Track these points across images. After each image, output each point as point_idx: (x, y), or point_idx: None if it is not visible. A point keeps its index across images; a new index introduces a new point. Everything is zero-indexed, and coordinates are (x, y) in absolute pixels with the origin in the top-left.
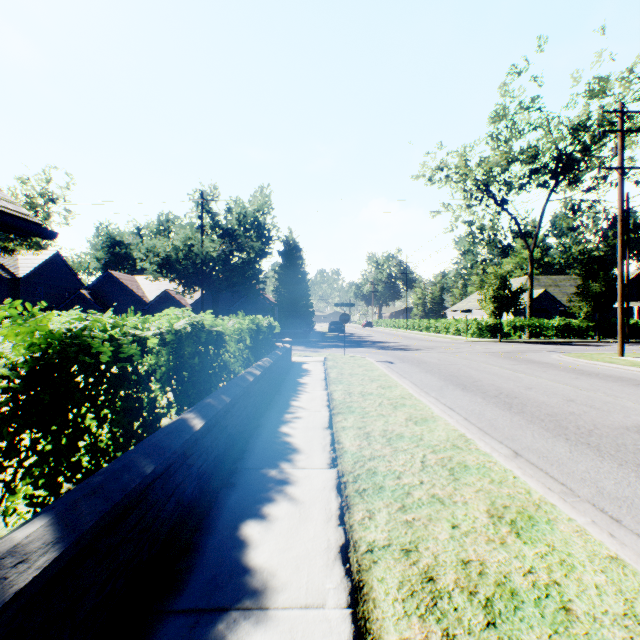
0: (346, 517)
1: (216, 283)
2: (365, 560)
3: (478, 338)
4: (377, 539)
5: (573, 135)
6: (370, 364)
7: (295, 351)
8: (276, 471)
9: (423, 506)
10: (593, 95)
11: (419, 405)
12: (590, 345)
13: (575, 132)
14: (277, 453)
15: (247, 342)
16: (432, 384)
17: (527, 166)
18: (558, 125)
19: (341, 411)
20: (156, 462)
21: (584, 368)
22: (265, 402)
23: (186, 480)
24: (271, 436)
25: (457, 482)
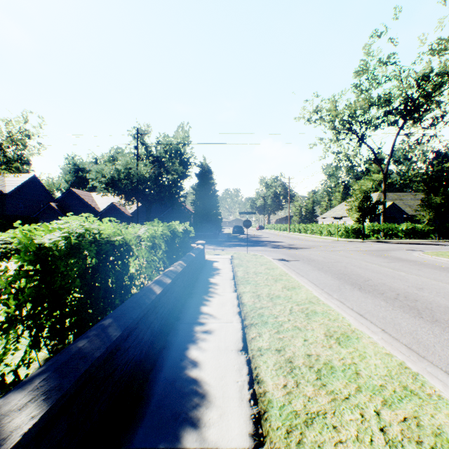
0: None
1: (148, 197)
2: None
3: (345, 238)
4: None
5: (419, 84)
6: (270, 262)
7: (207, 249)
8: None
9: None
10: (436, 52)
11: (331, 313)
12: (435, 244)
13: (420, 82)
14: (180, 405)
15: (162, 247)
16: (329, 283)
17: (382, 109)
18: (408, 76)
19: (253, 322)
20: None
21: None
22: (176, 308)
23: None
24: (176, 366)
25: None
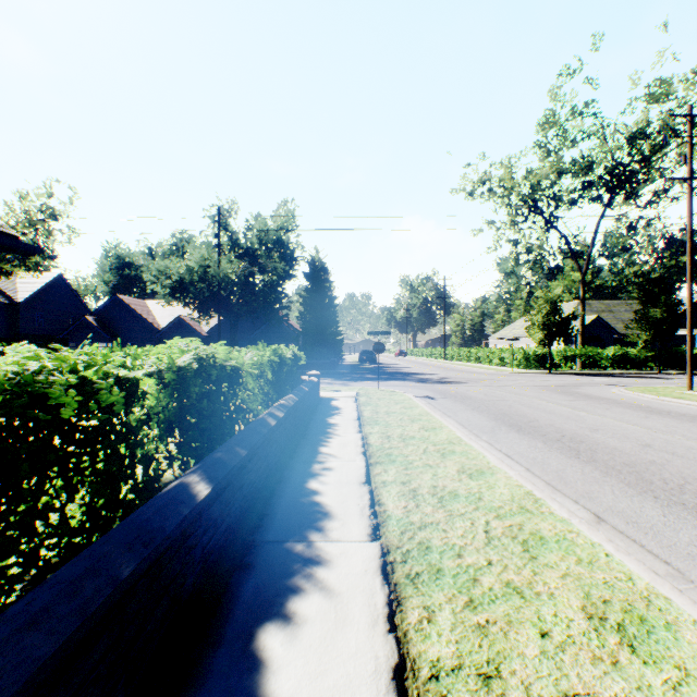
0: (397, 619)
1: (235, 308)
2: (430, 694)
3: (525, 369)
4: (442, 656)
5: (631, 144)
6: (408, 400)
7: (322, 384)
8: (303, 545)
9: (497, 600)
10: (654, 99)
11: (471, 452)
12: (651, 377)
13: (633, 141)
14: (304, 519)
15: (268, 377)
16: (482, 425)
17: (579, 179)
18: (614, 133)
19: (379, 460)
20: (138, 557)
21: (652, 405)
22: (289, 448)
23: (185, 568)
24: (297, 494)
25: (535, 562)
